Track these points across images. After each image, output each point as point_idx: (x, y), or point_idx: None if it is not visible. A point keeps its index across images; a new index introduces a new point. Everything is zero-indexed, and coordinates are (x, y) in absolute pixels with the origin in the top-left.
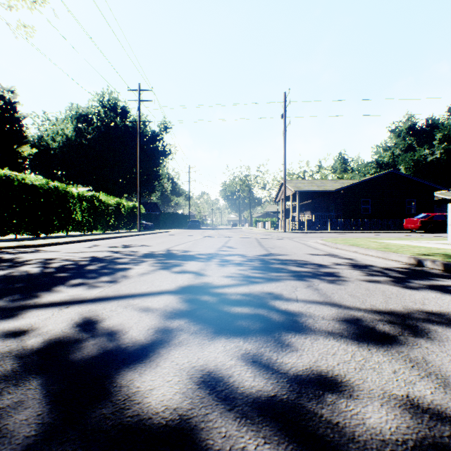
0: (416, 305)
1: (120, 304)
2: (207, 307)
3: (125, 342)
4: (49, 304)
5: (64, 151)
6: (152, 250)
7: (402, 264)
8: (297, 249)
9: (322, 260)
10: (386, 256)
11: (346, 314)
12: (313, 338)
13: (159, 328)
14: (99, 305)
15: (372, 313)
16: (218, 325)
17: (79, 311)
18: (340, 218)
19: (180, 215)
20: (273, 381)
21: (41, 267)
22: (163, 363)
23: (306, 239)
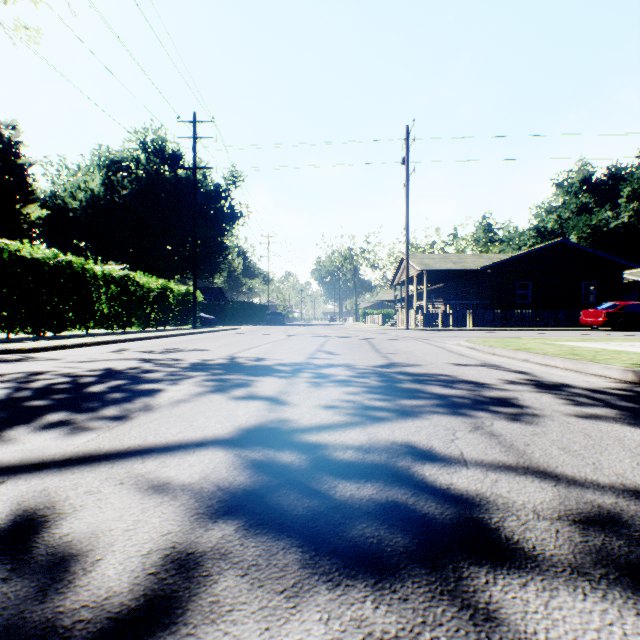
0: None
1: (113, 474)
2: (288, 482)
3: (76, 606)
4: None
5: (88, 214)
6: (206, 357)
7: (613, 382)
8: (433, 356)
9: (479, 374)
10: (581, 367)
11: (580, 502)
12: (544, 587)
13: (174, 550)
14: (69, 476)
15: (634, 499)
16: (311, 540)
17: (18, 495)
18: (486, 309)
19: (255, 306)
20: None
21: (11, 388)
22: None
23: (442, 340)
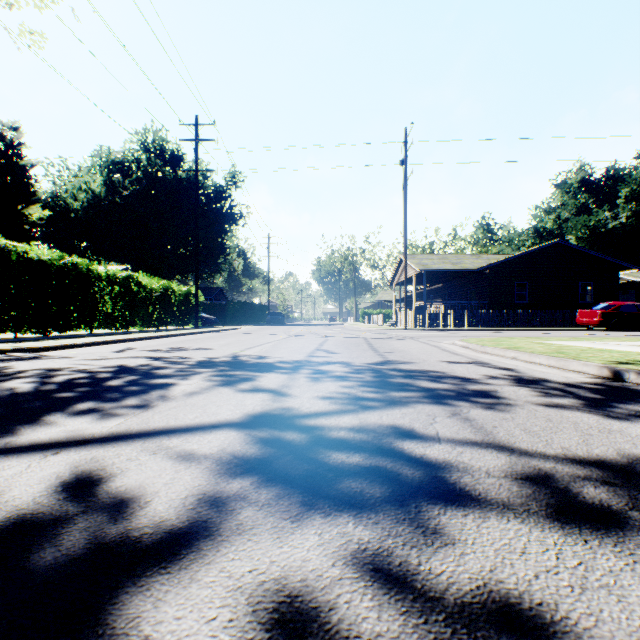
0: (638, 448)
1: (147, 447)
2: (291, 453)
3: (141, 526)
4: (28, 447)
5: (90, 214)
6: (211, 356)
7: (589, 377)
8: (427, 355)
9: (467, 371)
10: (563, 364)
11: (525, 466)
12: (479, 516)
13: (205, 495)
14: (111, 449)
15: (569, 465)
16: (309, 489)
17: (74, 461)
18: (484, 309)
19: (256, 306)
20: (418, 621)
21: (36, 382)
22: (204, 575)
23: (438, 340)
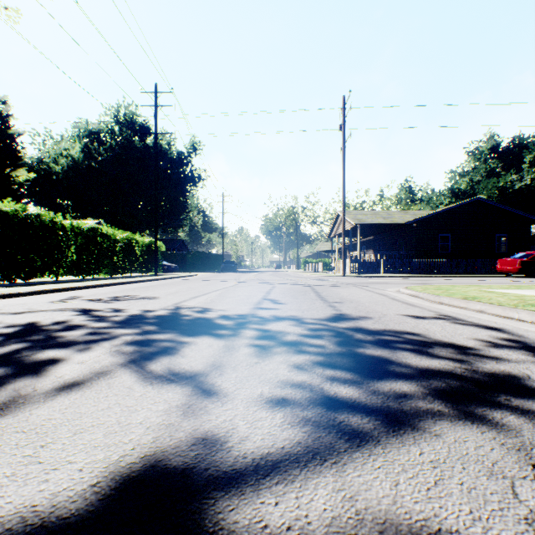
0: None
1: None
2: None
3: None
4: None
5: (69, 177)
6: (149, 307)
7: None
8: (381, 306)
9: (446, 332)
10: None
11: None
12: None
13: None
14: None
15: None
16: None
17: None
18: (411, 258)
19: (212, 255)
20: None
21: None
22: None
23: (381, 287)
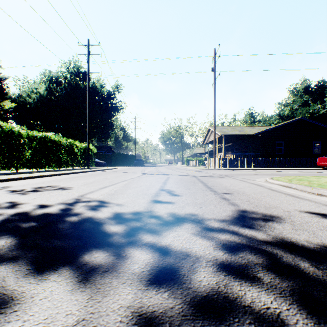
0: None
1: None
2: None
3: None
4: None
5: (38, 106)
6: (50, 201)
7: None
8: (270, 198)
9: None
10: None
11: None
12: None
13: None
14: None
15: None
16: None
17: None
18: (258, 157)
19: (128, 156)
20: None
21: None
22: None
23: (250, 178)
